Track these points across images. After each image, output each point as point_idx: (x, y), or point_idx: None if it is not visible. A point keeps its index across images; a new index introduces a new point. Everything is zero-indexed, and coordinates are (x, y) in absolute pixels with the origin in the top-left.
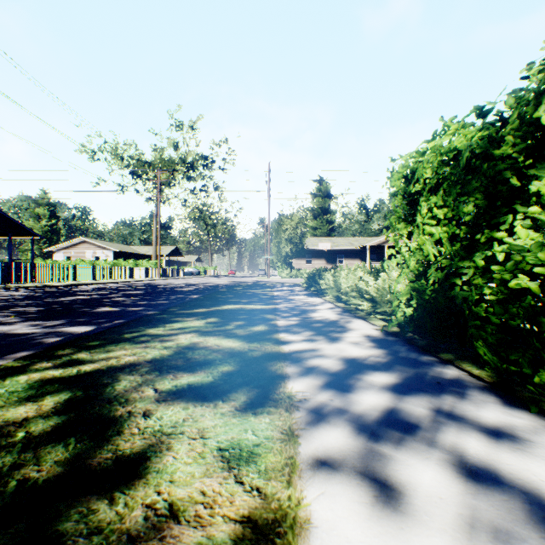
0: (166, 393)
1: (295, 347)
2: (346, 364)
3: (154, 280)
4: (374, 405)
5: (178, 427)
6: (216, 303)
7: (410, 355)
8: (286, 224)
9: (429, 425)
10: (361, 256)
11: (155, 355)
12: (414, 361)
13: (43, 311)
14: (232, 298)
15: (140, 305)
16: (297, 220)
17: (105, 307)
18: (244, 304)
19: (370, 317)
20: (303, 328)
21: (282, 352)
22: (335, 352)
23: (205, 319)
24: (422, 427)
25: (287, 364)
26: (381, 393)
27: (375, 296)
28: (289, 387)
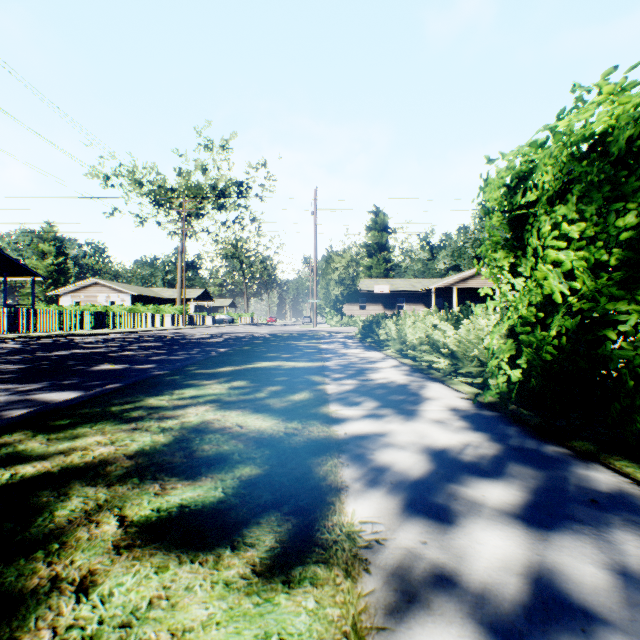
0: (137, 528)
1: (354, 429)
2: (434, 462)
3: (178, 329)
4: (503, 558)
5: (133, 628)
6: (248, 359)
7: (527, 443)
8: (336, 262)
9: (627, 617)
10: (425, 301)
11: (143, 444)
12: (536, 455)
13: (24, 369)
14: (269, 352)
15: (151, 361)
16: (349, 257)
17: (106, 364)
18: (284, 360)
19: (450, 379)
20: (362, 396)
21: (334, 439)
22: (412, 439)
23: (230, 383)
24: (617, 625)
25: (343, 460)
26: (506, 527)
27: (455, 351)
28: (349, 513)
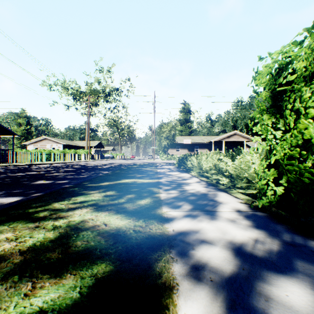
0: None
1: (178, 227)
2: (238, 257)
3: (85, 161)
4: None
5: None
6: (118, 178)
7: (296, 239)
8: (164, 128)
9: None
10: (208, 147)
11: (36, 240)
12: (308, 250)
13: None
14: (130, 174)
15: (67, 178)
16: (171, 125)
17: (41, 180)
18: (137, 178)
19: (230, 190)
20: (181, 201)
21: (166, 235)
22: (218, 235)
23: (105, 192)
24: None
25: (173, 255)
26: None
27: (232, 174)
28: None
